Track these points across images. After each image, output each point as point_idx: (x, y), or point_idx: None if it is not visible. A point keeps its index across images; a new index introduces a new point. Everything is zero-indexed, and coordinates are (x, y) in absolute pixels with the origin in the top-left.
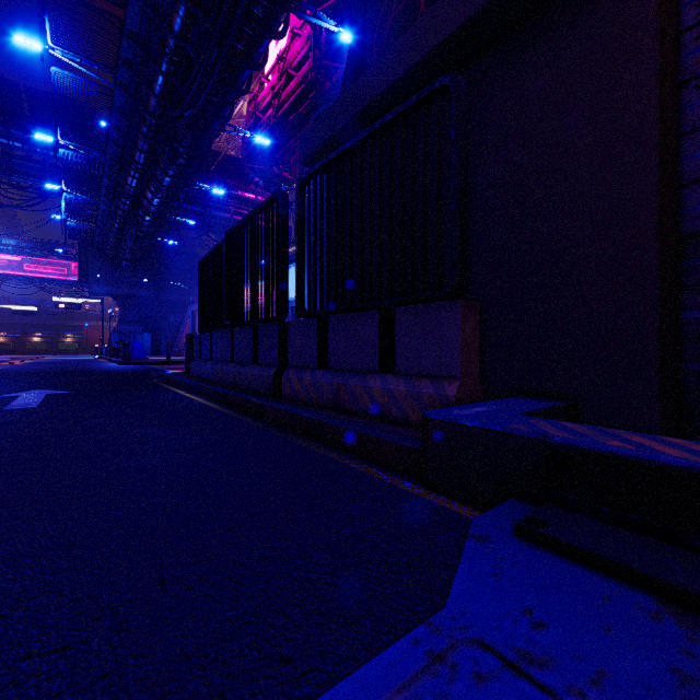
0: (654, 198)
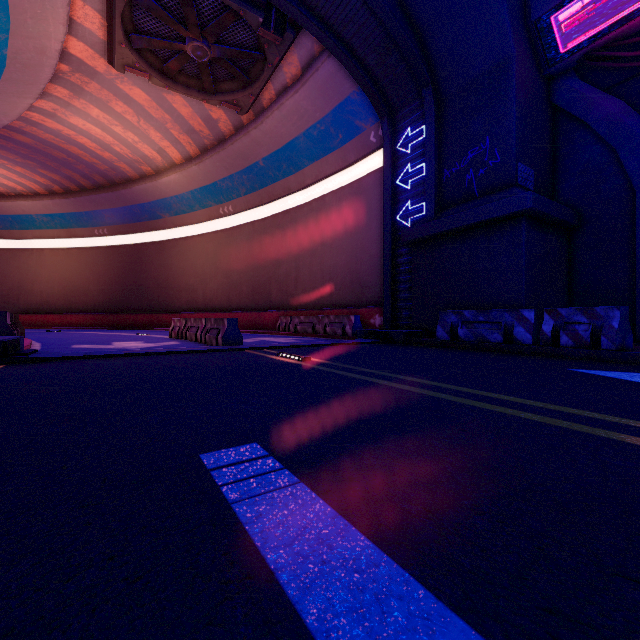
0: None
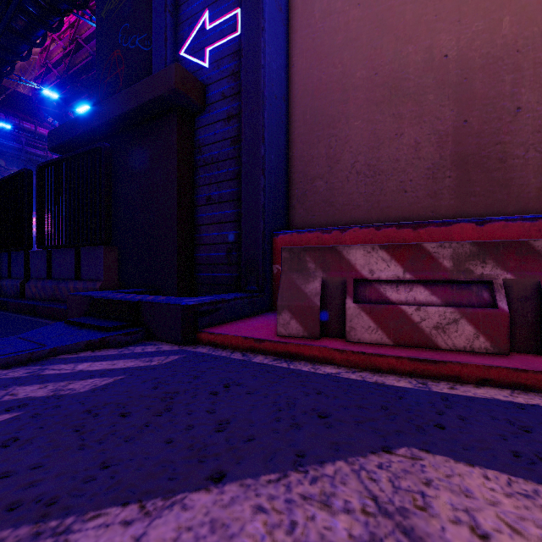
0: (176, 211)
